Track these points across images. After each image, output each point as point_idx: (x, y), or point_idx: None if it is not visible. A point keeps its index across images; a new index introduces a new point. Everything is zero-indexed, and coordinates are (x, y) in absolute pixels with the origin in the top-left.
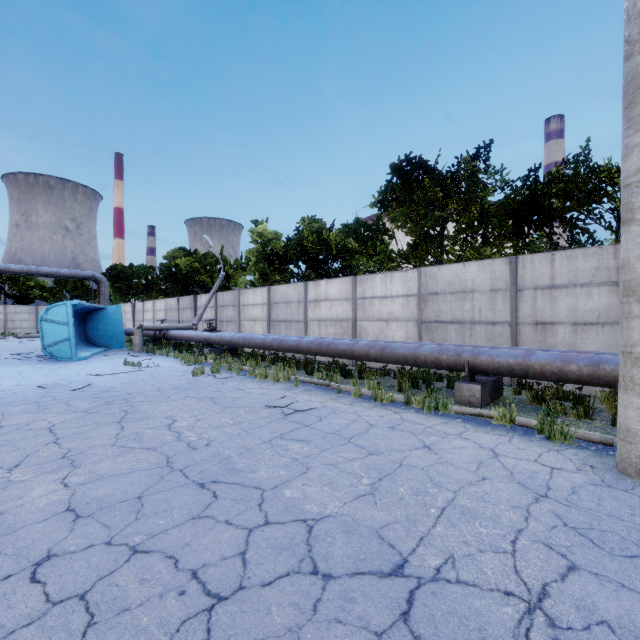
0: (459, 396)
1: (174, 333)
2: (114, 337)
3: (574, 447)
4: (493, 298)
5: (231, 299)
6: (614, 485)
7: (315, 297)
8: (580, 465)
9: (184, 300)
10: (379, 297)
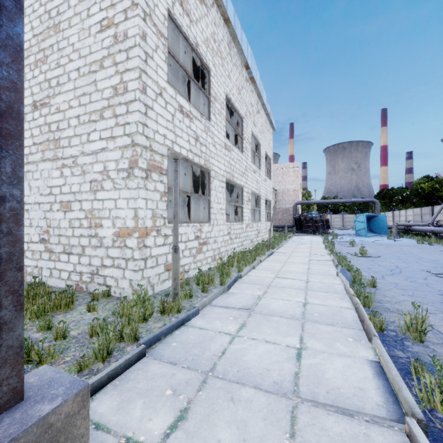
0: None
1: (414, 227)
2: (382, 229)
3: None
4: None
5: None
6: None
7: None
8: None
9: (424, 209)
10: None
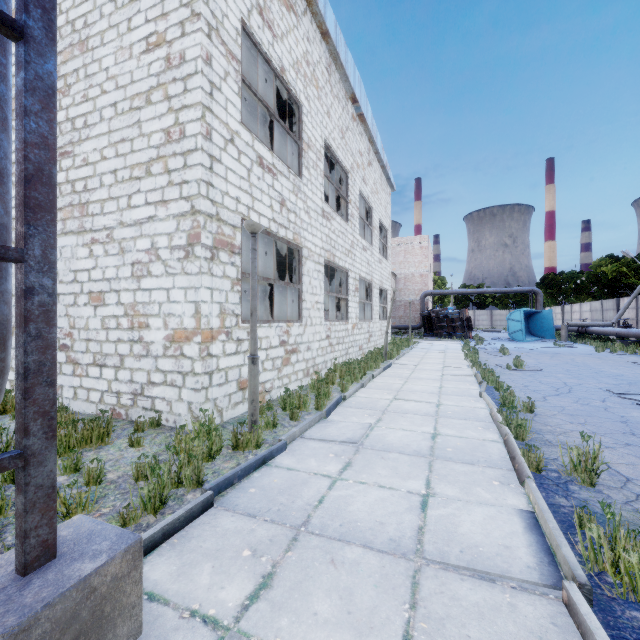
0: None
1: (592, 329)
2: (546, 331)
3: None
4: None
5: None
6: None
7: None
8: None
9: (607, 303)
10: None
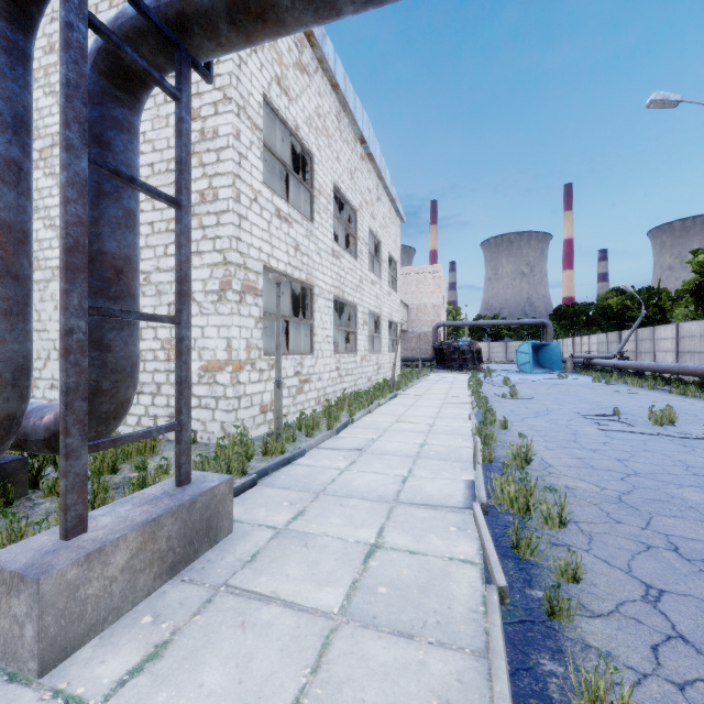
0: None
1: (595, 361)
2: (555, 363)
3: None
4: None
5: (647, 334)
6: None
7: None
8: None
9: (611, 335)
10: None
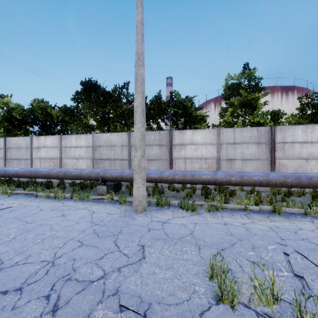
0: (98, 192)
1: None
2: None
3: (127, 205)
4: (122, 149)
5: None
6: (126, 216)
7: (37, 145)
8: (122, 211)
9: None
10: (74, 147)
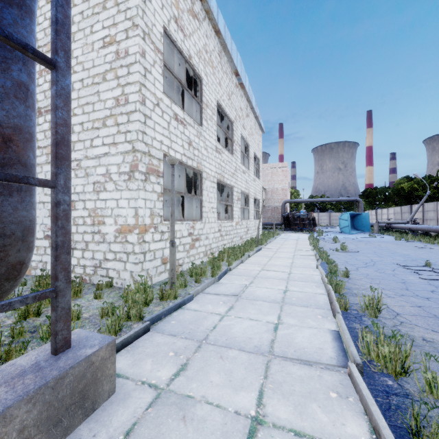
0: None
1: (394, 225)
2: (365, 226)
3: None
4: None
5: (432, 207)
6: None
7: None
8: None
9: (404, 208)
10: None
